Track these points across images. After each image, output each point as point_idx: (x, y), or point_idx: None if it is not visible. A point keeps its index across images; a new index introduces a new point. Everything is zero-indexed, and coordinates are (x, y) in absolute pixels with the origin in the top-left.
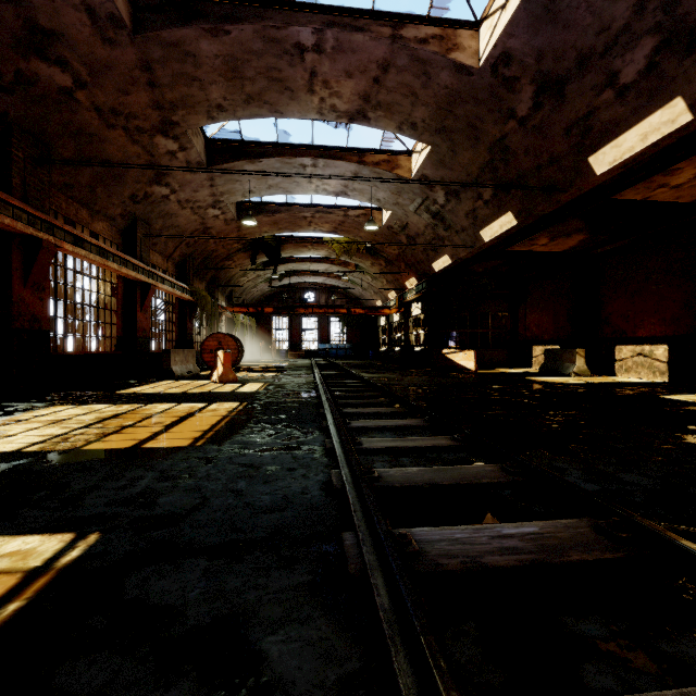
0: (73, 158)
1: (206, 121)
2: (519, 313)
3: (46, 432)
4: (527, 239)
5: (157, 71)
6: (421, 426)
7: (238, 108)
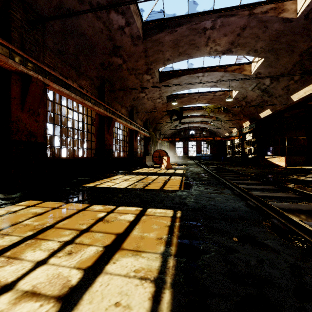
0: (118, 88)
1: (162, 66)
2: None
3: (127, 183)
4: None
5: (148, 51)
6: (274, 189)
7: (175, 58)
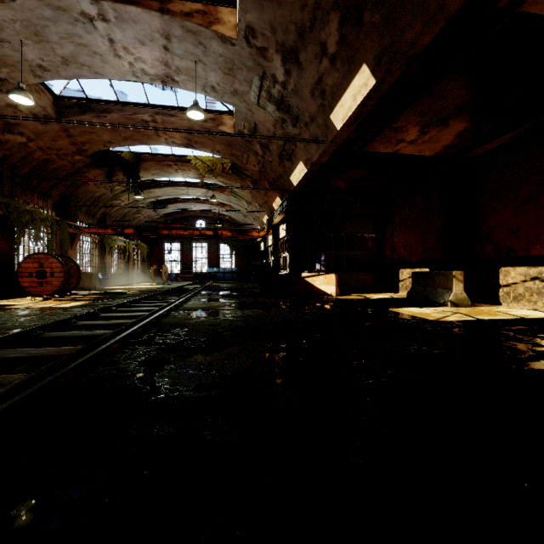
0: None
1: None
2: (386, 234)
3: None
4: (392, 130)
5: None
6: None
7: None
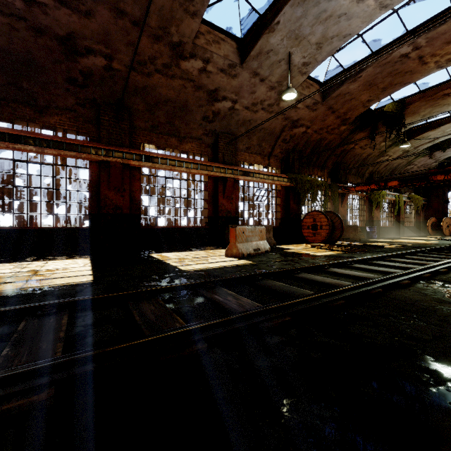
0: (146, 108)
1: (194, 22)
2: None
3: None
4: None
5: (126, 9)
6: None
7: None
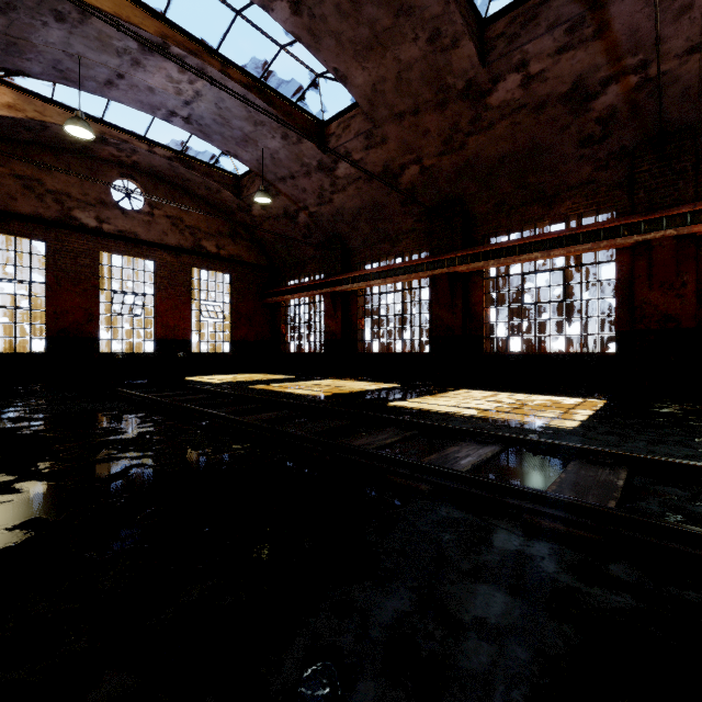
0: None
1: None
2: None
3: None
4: None
5: None
6: None
7: None
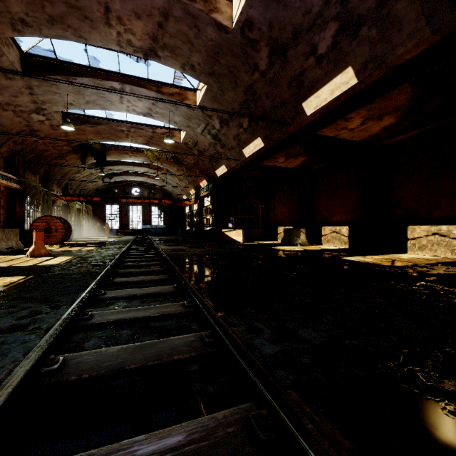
0: None
1: (11, 32)
2: (270, 206)
3: None
4: (272, 158)
5: None
6: (168, 293)
7: (43, 26)
